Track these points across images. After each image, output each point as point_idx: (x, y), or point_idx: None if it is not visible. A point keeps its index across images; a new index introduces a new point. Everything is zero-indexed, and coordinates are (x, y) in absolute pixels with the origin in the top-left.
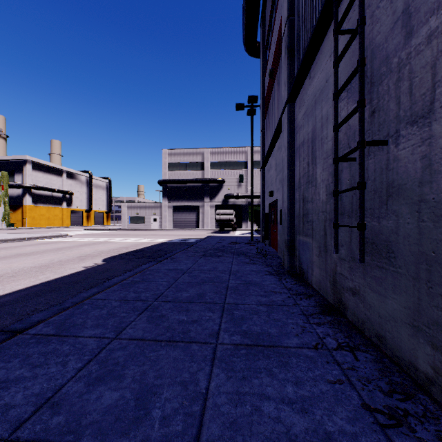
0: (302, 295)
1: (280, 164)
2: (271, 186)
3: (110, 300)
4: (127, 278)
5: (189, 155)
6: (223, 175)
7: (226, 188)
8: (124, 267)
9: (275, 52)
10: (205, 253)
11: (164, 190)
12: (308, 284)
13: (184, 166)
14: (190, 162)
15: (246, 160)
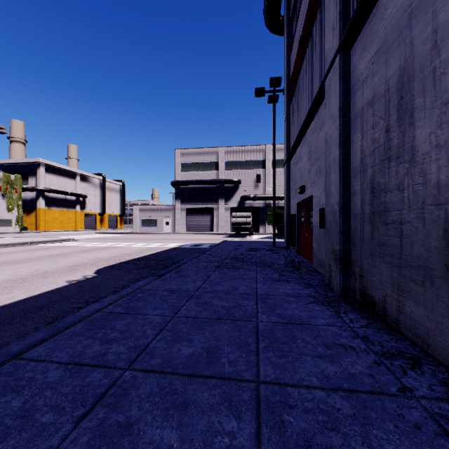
0: (398, 357)
1: (318, 148)
2: (301, 180)
3: (50, 362)
4: (104, 307)
5: (203, 155)
6: (239, 175)
7: (243, 189)
8: (117, 282)
9: (309, 10)
10: (220, 263)
11: (177, 192)
12: (391, 328)
13: (198, 167)
14: (204, 162)
15: (264, 159)
